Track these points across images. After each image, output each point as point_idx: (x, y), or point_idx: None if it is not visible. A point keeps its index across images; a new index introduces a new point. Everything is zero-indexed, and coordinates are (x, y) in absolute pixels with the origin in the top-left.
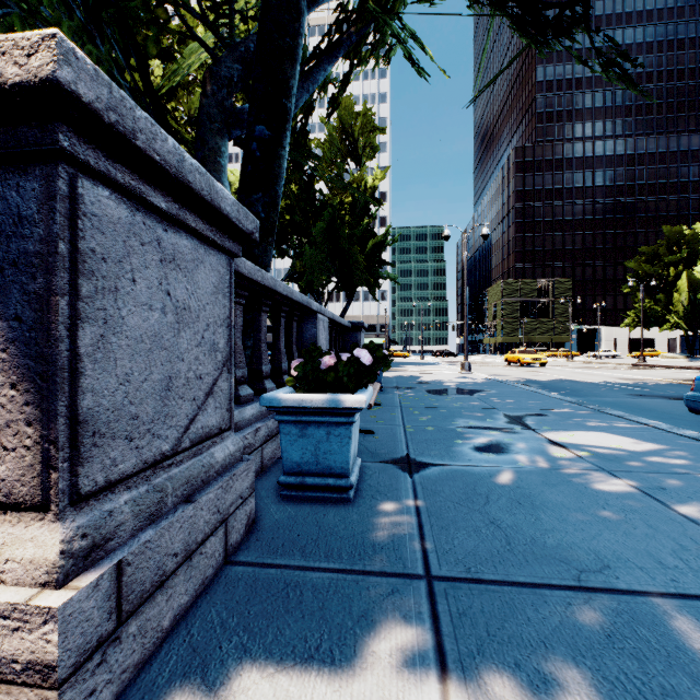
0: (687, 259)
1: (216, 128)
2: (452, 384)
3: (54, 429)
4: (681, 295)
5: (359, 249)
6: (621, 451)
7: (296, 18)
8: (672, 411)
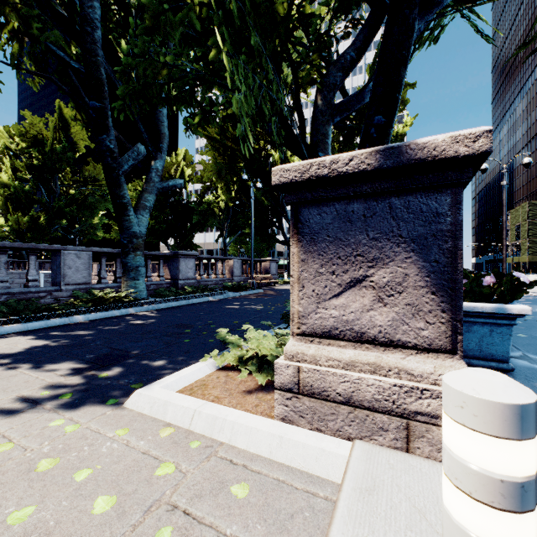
0: None
1: (325, 120)
2: None
3: (459, 315)
4: None
5: None
6: None
7: (411, 35)
8: None
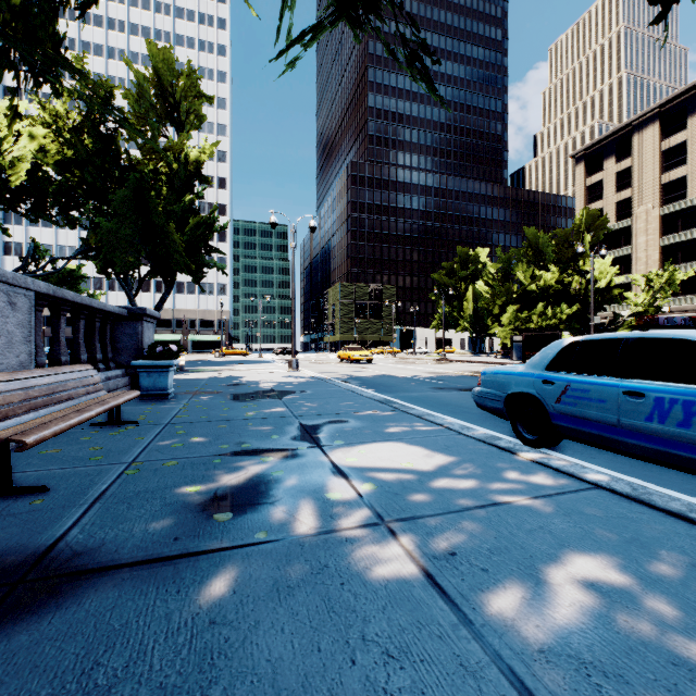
0: (472, 276)
1: None
2: (268, 385)
3: None
4: (469, 304)
5: (179, 229)
6: (412, 473)
7: None
8: (463, 404)
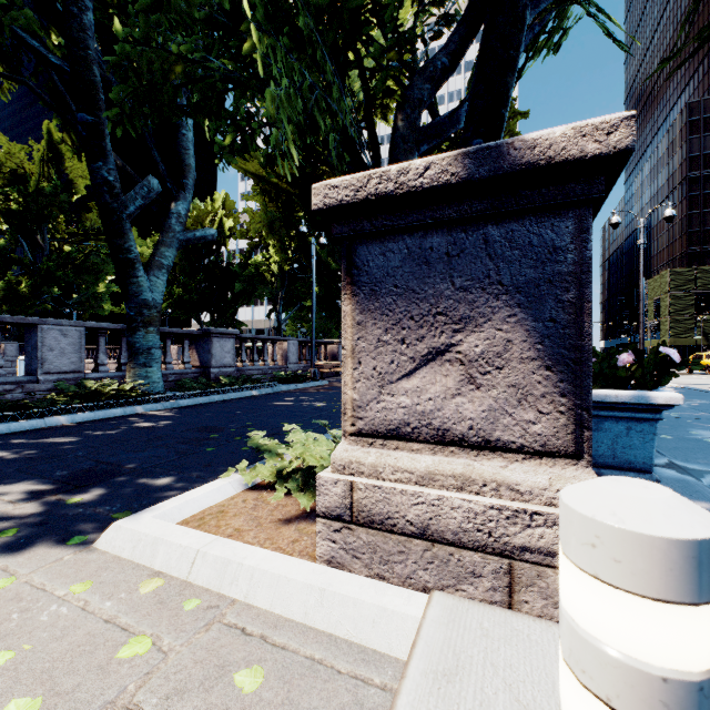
0: None
1: (408, 148)
2: None
3: (586, 399)
4: None
5: None
6: None
7: (521, 29)
8: None
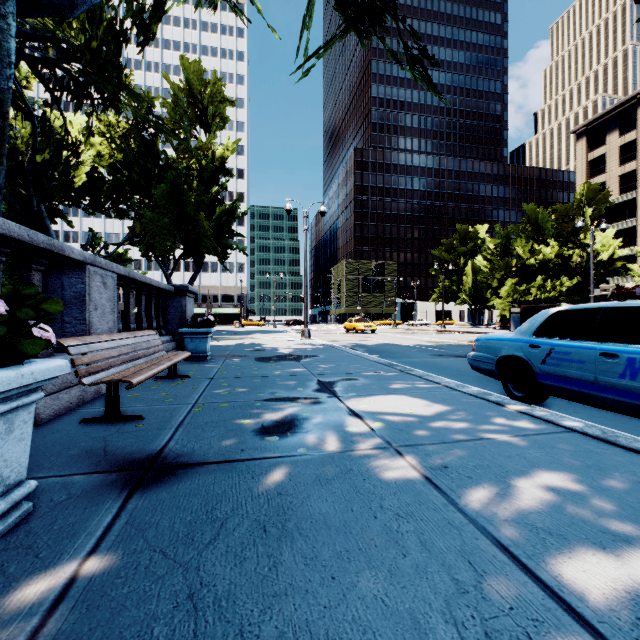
0: (471, 251)
1: None
2: (286, 350)
3: None
4: (468, 278)
5: (207, 217)
6: (414, 416)
7: None
8: (460, 368)
